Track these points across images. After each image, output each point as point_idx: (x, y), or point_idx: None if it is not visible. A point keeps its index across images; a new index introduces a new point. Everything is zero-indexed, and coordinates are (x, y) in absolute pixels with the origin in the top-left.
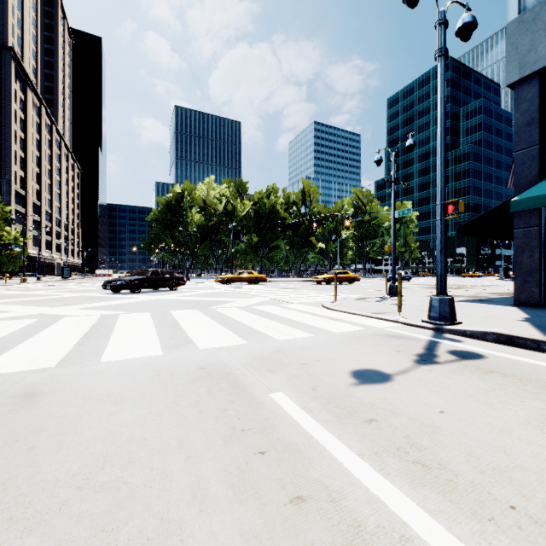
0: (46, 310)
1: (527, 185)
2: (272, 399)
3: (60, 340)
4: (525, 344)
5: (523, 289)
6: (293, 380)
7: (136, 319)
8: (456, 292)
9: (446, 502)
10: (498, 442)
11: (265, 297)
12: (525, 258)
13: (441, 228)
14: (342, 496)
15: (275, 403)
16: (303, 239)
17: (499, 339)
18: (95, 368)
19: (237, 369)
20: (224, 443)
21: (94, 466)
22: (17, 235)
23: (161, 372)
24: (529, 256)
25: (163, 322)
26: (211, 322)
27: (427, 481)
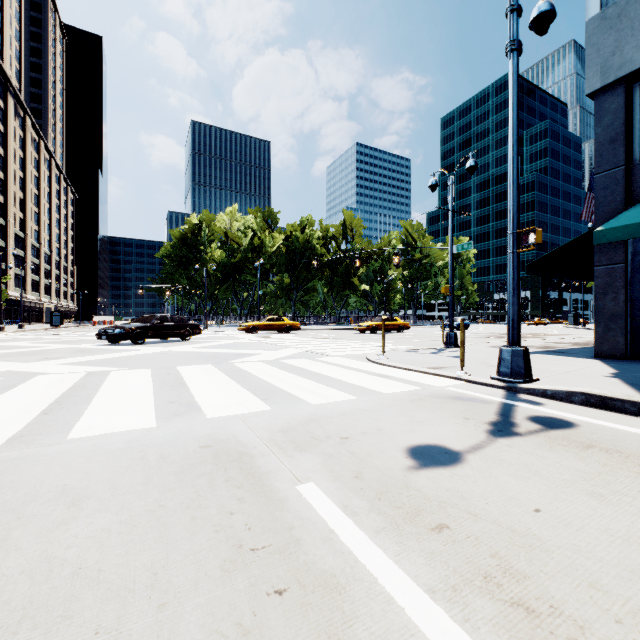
0: (16, 367)
1: (611, 214)
2: (300, 494)
3: (21, 408)
4: (623, 407)
5: (605, 338)
6: (329, 464)
7: (130, 377)
8: (524, 342)
9: None
10: (628, 561)
11: (298, 348)
12: (608, 301)
13: (513, 263)
14: None
15: (304, 500)
16: (343, 280)
17: (589, 401)
18: (56, 448)
19: (254, 448)
20: (223, 574)
21: (1, 628)
22: None
23: (149, 453)
24: (613, 298)
25: (165, 381)
26: (227, 380)
27: None
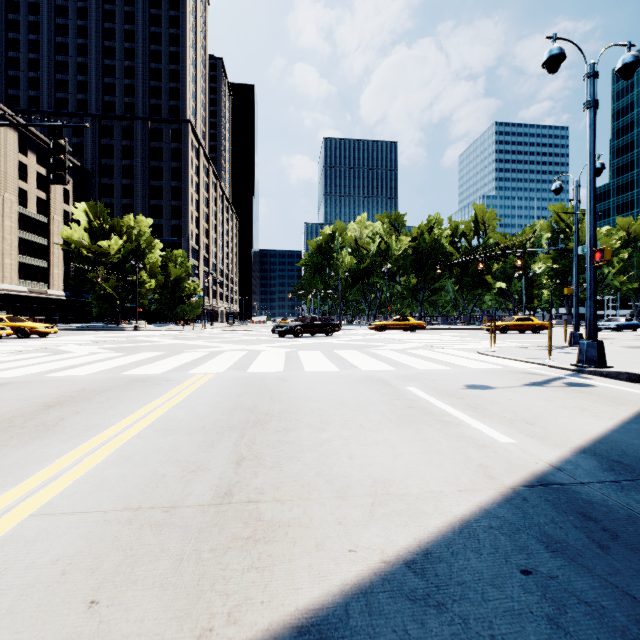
0: (245, 347)
1: None
2: (407, 389)
3: (274, 362)
4: None
5: None
6: (422, 385)
7: (311, 354)
8: None
9: (475, 413)
10: (529, 408)
11: (419, 343)
12: None
13: (589, 274)
14: (429, 408)
15: (409, 390)
16: (474, 278)
17: (630, 378)
18: (304, 373)
19: (388, 379)
20: (380, 396)
21: (328, 395)
22: (196, 287)
23: (342, 377)
24: None
25: (331, 356)
26: (368, 358)
27: (472, 410)
